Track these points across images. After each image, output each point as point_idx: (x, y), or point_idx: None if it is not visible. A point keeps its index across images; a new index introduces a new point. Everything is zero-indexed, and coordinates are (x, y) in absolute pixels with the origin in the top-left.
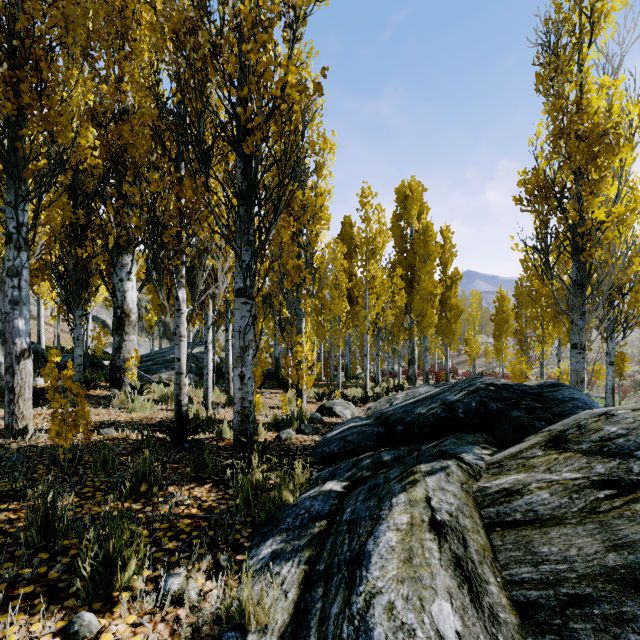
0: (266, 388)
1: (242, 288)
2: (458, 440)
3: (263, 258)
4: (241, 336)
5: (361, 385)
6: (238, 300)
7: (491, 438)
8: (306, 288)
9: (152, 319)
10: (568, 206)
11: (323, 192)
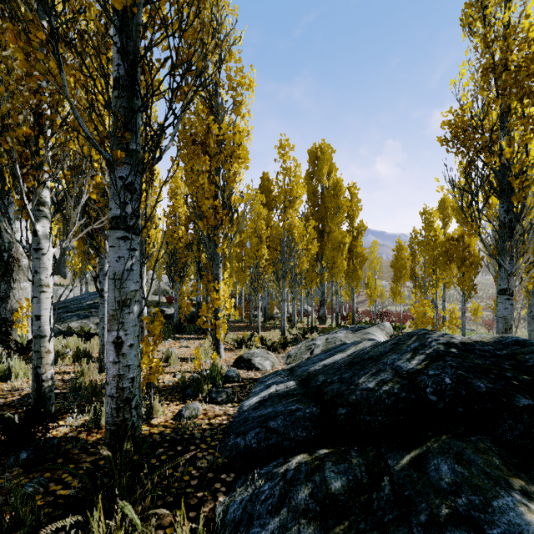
0: (186, 333)
1: (119, 216)
2: (464, 467)
3: (152, 176)
4: (117, 286)
5: (278, 326)
6: (113, 234)
7: (502, 450)
8: (223, 231)
9: (75, 265)
10: (503, 143)
11: (241, 131)
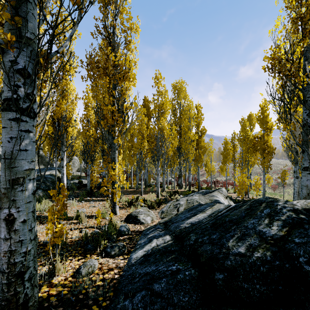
0: (95, 196)
1: (10, 98)
2: None
3: (47, 64)
4: (9, 165)
5: (154, 190)
6: (5, 115)
7: None
8: (118, 128)
9: None
10: None
11: (131, 61)
